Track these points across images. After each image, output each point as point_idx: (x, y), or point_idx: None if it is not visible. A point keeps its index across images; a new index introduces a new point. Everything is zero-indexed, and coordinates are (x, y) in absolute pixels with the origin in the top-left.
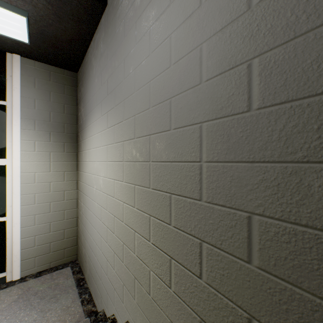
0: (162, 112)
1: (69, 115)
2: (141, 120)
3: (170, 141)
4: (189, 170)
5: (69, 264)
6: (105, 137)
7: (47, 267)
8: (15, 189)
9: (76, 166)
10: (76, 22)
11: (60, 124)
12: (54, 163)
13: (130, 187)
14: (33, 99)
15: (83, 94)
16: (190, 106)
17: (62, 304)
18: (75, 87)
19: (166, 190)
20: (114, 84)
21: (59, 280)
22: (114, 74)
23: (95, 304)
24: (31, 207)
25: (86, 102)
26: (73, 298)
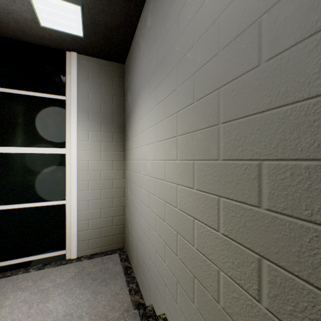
0: (241, 47)
1: (117, 106)
2: (204, 75)
3: (260, 81)
4: (306, 113)
5: (117, 250)
6: (154, 116)
7: (98, 251)
8: (73, 175)
9: (123, 155)
10: (124, 2)
11: (109, 115)
12: (104, 152)
13: (187, 164)
14: (86, 92)
15: (130, 82)
16: (307, 5)
17: (112, 289)
18: (122, 78)
19: (250, 157)
20: (165, 51)
21: (108, 265)
22: (165, 40)
23: (142, 296)
24: (85, 193)
25: (132, 89)
26: (122, 285)
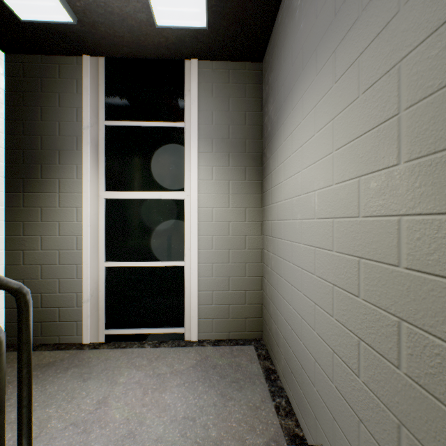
0: None
1: (251, 126)
2: None
3: None
4: None
5: (251, 341)
6: (327, 107)
7: (225, 337)
8: (193, 227)
9: (260, 200)
10: None
11: (240, 141)
12: (233, 195)
13: (441, 161)
14: (210, 112)
15: (272, 81)
16: None
17: (248, 397)
18: (259, 84)
19: None
20: None
21: (240, 359)
22: None
23: (299, 424)
24: (208, 253)
25: (277, 90)
26: (263, 396)
